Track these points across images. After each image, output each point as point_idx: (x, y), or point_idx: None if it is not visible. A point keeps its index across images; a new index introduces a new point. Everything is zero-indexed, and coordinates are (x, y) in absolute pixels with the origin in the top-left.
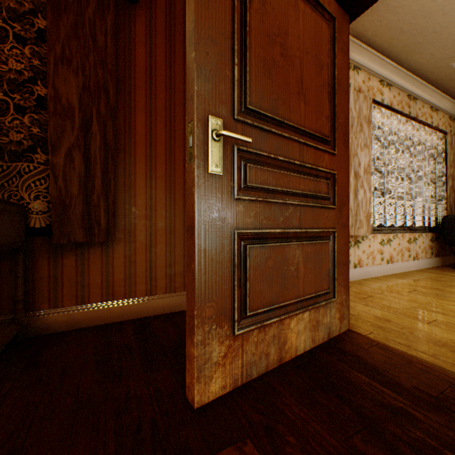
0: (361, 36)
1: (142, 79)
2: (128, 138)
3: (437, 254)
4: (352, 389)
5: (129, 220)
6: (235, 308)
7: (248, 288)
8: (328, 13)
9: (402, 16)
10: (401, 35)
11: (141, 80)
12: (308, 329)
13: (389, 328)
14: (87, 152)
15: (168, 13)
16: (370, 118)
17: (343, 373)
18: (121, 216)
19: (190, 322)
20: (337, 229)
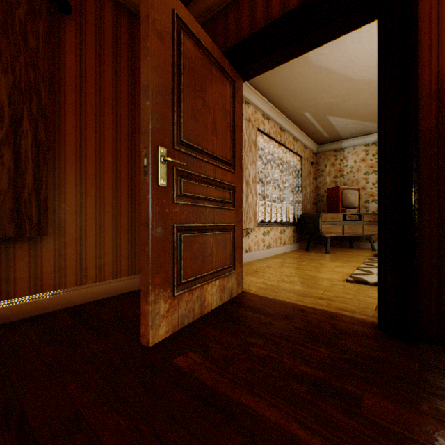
0: (251, 81)
1: (72, 85)
2: (58, 138)
3: (297, 241)
4: (245, 319)
5: (59, 216)
6: (175, 278)
7: (182, 264)
8: (230, 77)
9: (275, 76)
10: (275, 87)
11: (72, 85)
12: (219, 292)
13: (266, 287)
14: (16, 149)
15: (98, 28)
16: (256, 142)
17: (240, 313)
18: (50, 212)
19: (145, 289)
20: (236, 223)
